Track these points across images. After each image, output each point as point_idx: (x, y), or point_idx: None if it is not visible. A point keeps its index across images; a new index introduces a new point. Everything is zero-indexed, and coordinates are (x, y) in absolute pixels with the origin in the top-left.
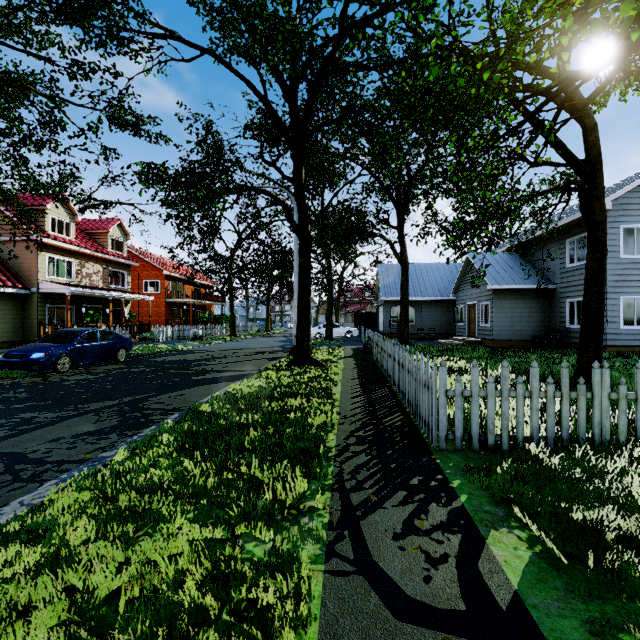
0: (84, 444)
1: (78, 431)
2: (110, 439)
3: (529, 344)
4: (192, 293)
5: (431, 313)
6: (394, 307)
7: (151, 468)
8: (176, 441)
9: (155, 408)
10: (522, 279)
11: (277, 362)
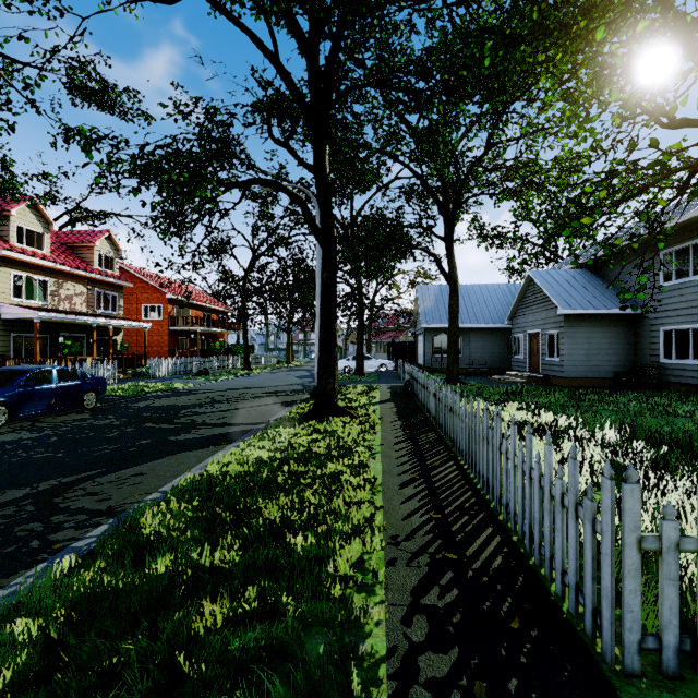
0: None
1: None
2: None
3: (609, 383)
4: (200, 319)
5: (481, 343)
6: (437, 336)
7: None
8: (42, 635)
9: (76, 509)
10: (601, 302)
11: (293, 409)
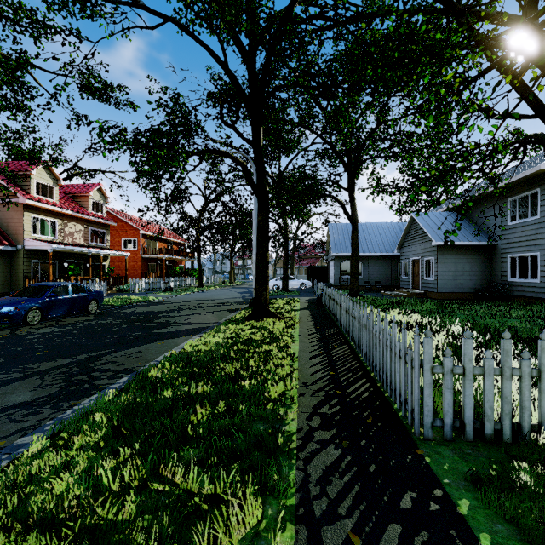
0: (6, 423)
1: (10, 402)
2: (40, 414)
3: (471, 296)
4: (165, 249)
5: (377, 267)
6: (343, 262)
7: (61, 473)
8: (110, 421)
9: (105, 369)
10: (464, 236)
11: (237, 314)
